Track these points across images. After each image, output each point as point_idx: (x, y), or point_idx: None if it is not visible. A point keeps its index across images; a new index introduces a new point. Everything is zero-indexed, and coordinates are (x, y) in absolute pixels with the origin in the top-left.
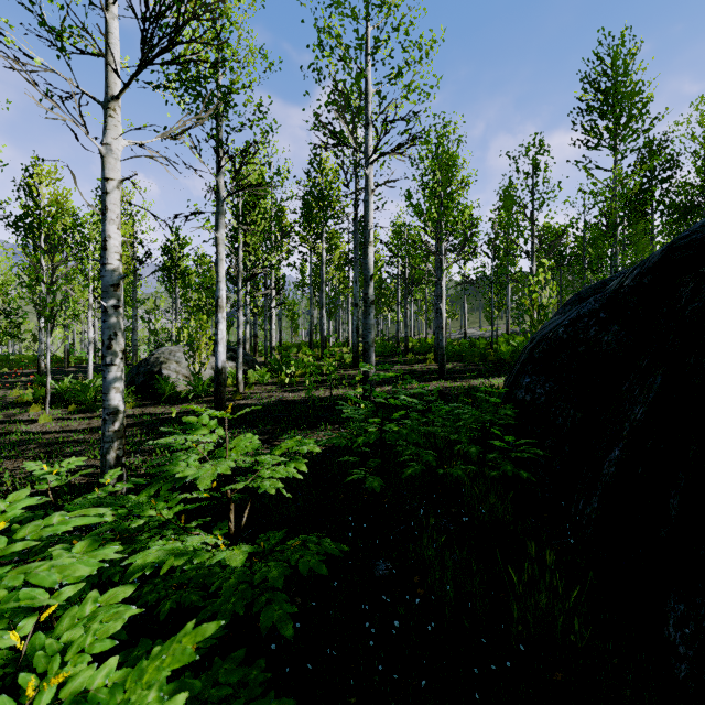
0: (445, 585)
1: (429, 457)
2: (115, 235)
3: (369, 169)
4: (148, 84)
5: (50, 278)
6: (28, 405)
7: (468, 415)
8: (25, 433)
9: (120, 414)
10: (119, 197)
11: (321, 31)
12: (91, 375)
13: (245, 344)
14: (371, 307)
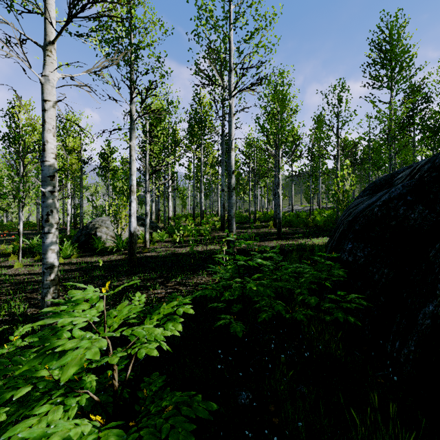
0: (295, 415)
1: (279, 307)
2: (51, 140)
3: (231, 100)
4: (78, 36)
5: (21, 172)
6: (9, 256)
7: (309, 274)
8: (4, 275)
9: (55, 268)
10: (54, 114)
11: (199, 8)
12: None
13: (151, 215)
14: (233, 192)
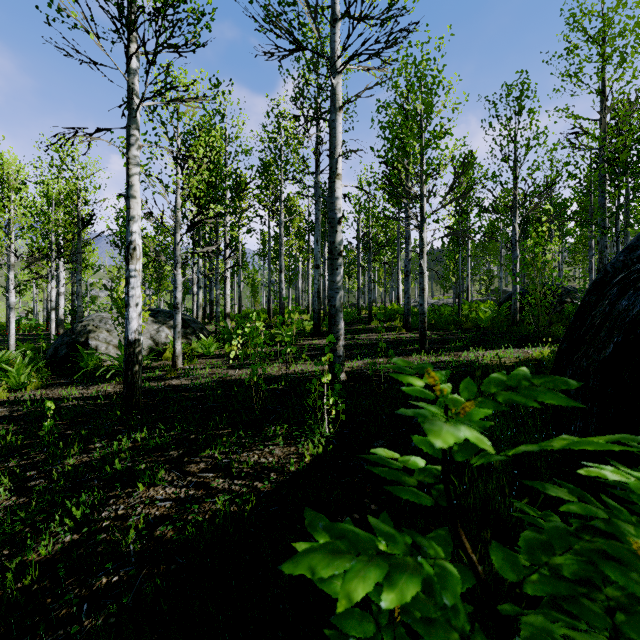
0: None
1: None
2: None
3: (336, 78)
4: None
5: None
6: None
7: None
8: None
9: None
10: None
11: None
12: (13, 345)
13: (197, 310)
14: (339, 260)
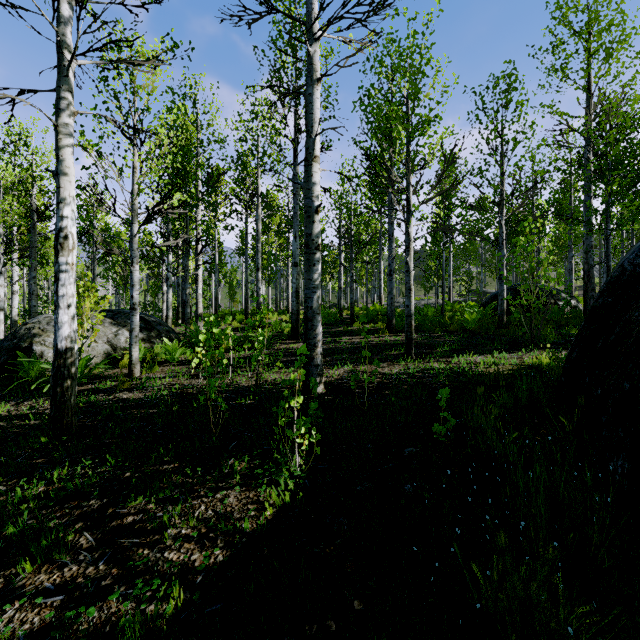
0: None
1: None
2: None
3: (314, 45)
4: None
5: None
6: None
7: None
8: None
9: None
10: None
11: None
12: None
13: (166, 311)
14: (317, 255)
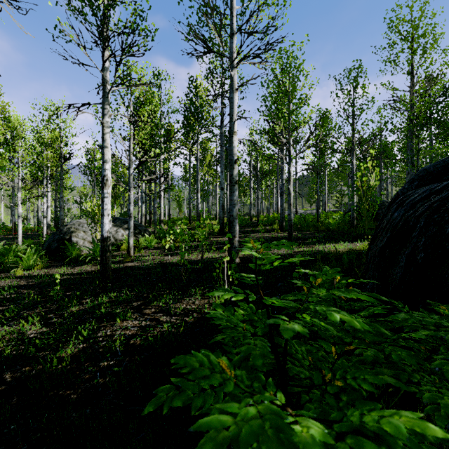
0: None
1: None
2: None
3: (234, 71)
4: None
5: None
6: None
7: None
8: None
9: None
10: None
11: None
12: (20, 241)
13: (141, 218)
14: (235, 186)
